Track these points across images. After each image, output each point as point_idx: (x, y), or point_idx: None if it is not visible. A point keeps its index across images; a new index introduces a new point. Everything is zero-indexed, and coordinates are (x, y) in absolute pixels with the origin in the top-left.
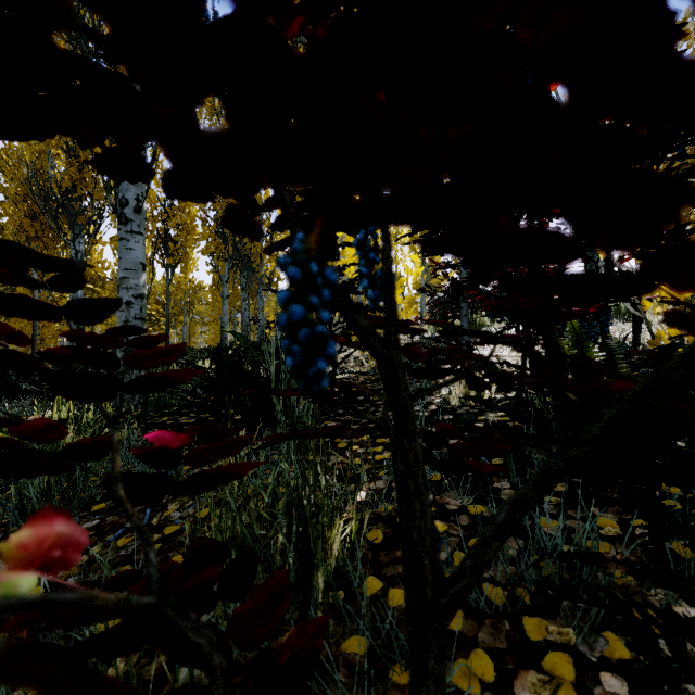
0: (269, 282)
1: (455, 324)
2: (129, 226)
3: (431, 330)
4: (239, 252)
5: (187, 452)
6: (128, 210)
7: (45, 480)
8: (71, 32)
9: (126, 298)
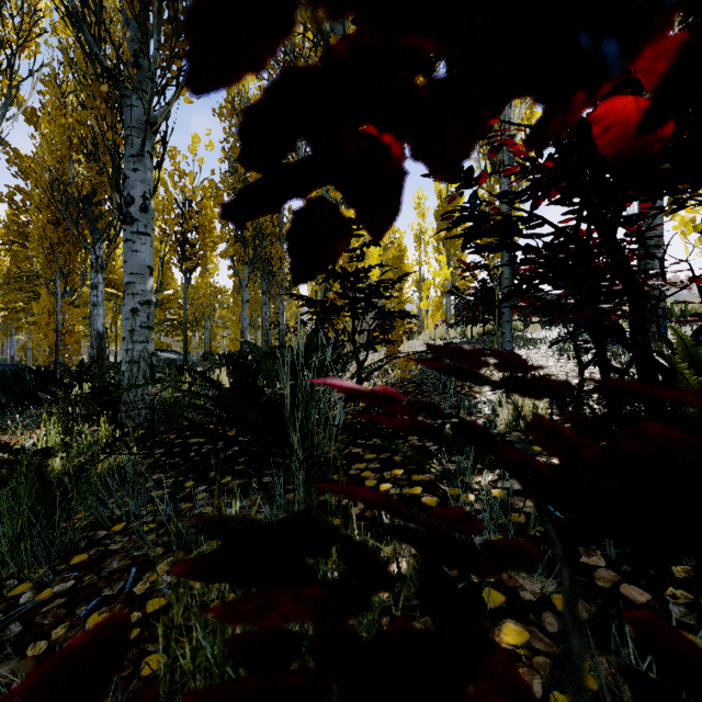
0: (290, 286)
1: (484, 328)
2: (135, 226)
3: (459, 335)
4: (259, 255)
5: (191, 482)
6: (134, 208)
7: (18, 524)
8: (75, 18)
9: (132, 304)
